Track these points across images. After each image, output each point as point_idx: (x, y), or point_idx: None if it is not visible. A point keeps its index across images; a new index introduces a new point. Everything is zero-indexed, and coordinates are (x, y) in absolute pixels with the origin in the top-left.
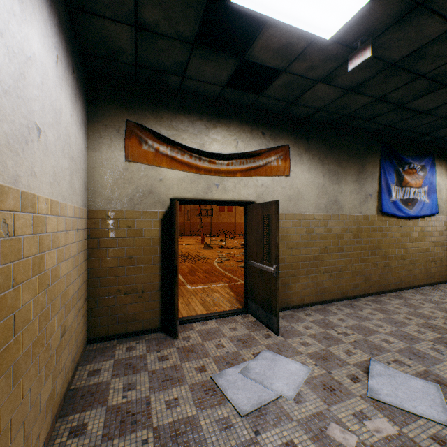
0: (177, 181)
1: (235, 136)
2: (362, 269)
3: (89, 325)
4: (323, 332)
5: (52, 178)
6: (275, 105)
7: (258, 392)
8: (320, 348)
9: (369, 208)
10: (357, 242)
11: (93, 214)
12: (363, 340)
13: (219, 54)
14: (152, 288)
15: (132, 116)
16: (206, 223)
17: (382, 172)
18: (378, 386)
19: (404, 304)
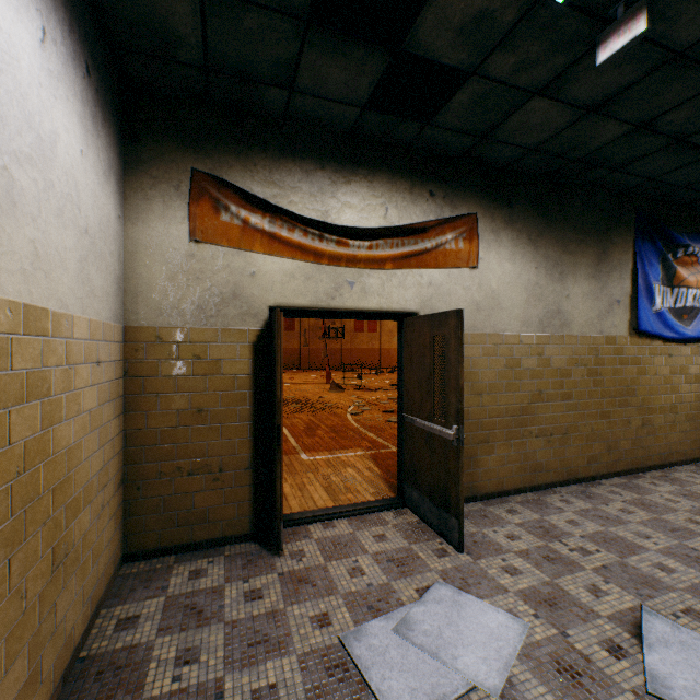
0: (280, 276)
1: (383, 198)
2: (603, 429)
3: (127, 530)
4: (541, 546)
5: (29, 263)
6: (453, 143)
7: (429, 677)
8: (541, 581)
9: (615, 324)
10: (594, 383)
11: (133, 335)
12: (619, 565)
13: (355, 42)
14: (237, 463)
15: (202, 162)
16: (334, 349)
17: (638, 261)
18: (665, 669)
19: (682, 492)
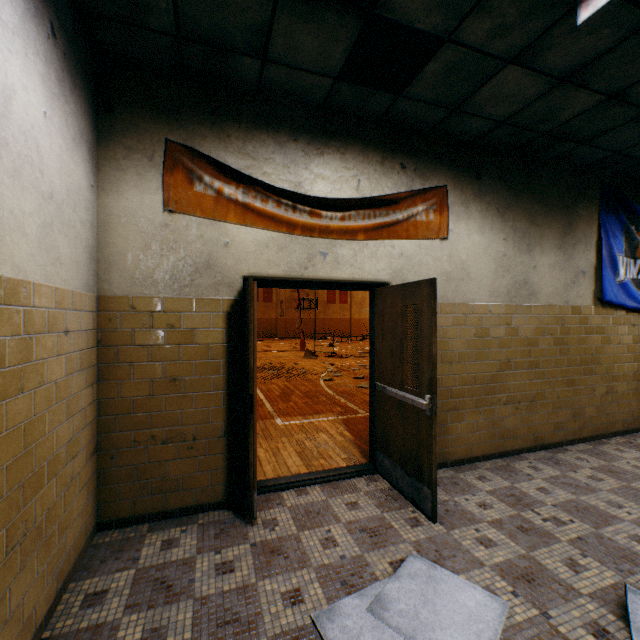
0: (254, 246)
1: (355, 170)
2: (569, 397)
3: (100, 499)
4: (514, 515)
5: None
6: (424, 116)
7: None
8: (517, 554)
9: (580, 294)
10: (560, 352)
11: (106, 304)
12: (594, 536)
13: (328, 5)
14: (211, 432)
15: (176, 133)
16: (308, 319)
17: (602, 233)
18: None
19: None
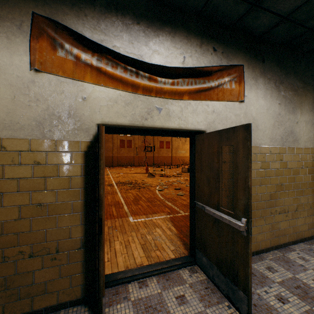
0: (106, 101)
1: (182, 49)
2: None
3: None
4: (309, 311)
5: None
6: (231, 11)
7: None
8: None
9: None
10: (312, 178)
11: None
12: None
13: None
14: (71, 245)
15: (41, 8)
16: (150, 156)
17: None
18: None
19: None
